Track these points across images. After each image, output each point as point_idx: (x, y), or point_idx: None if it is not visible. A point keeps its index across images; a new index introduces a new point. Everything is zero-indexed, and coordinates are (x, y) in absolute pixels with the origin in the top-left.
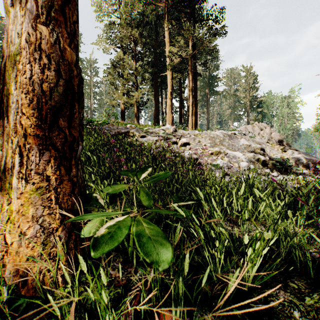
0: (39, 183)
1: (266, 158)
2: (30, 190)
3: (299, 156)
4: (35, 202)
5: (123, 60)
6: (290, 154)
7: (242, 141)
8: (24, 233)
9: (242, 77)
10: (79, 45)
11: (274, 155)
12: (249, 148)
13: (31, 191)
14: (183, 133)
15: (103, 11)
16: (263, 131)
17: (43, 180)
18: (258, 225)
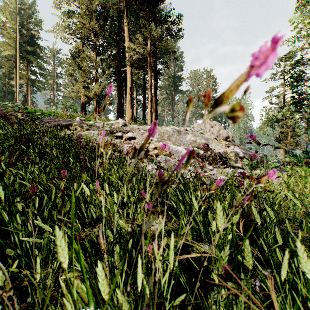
0: None
1: (208, 153)
2: None
3: (239, 151)
4: None
5: (83, 51)
6: (231, 149)
7: (189, 136)
8: None
9: (203, 79)
10: (38, 31)
11: (218, 150)
12: (195, 143)
13: None
14: (133, 128)
15: None
16: (213, 128)
17: None
18: (126, 223)
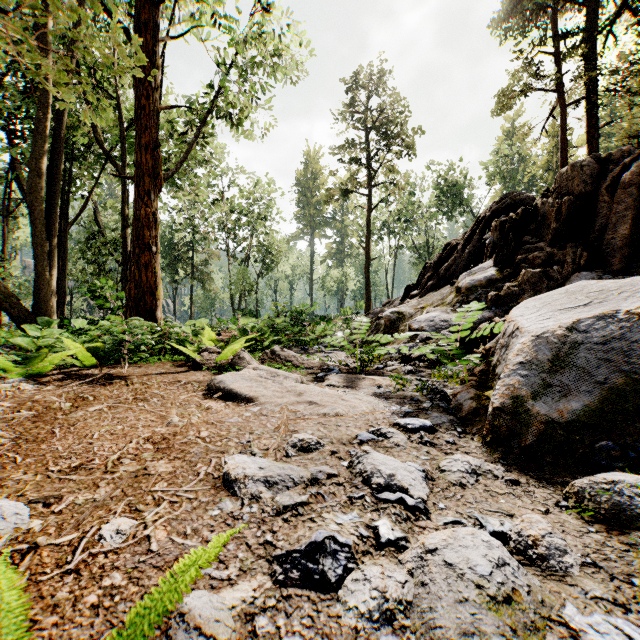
0: None
1: None
2: None
3: None
4: None
5: None
6: None
7: None
8: None
9: None
10: None
11: None
12: None
13: None
14: None
15: None
16: None
17: None
18: None
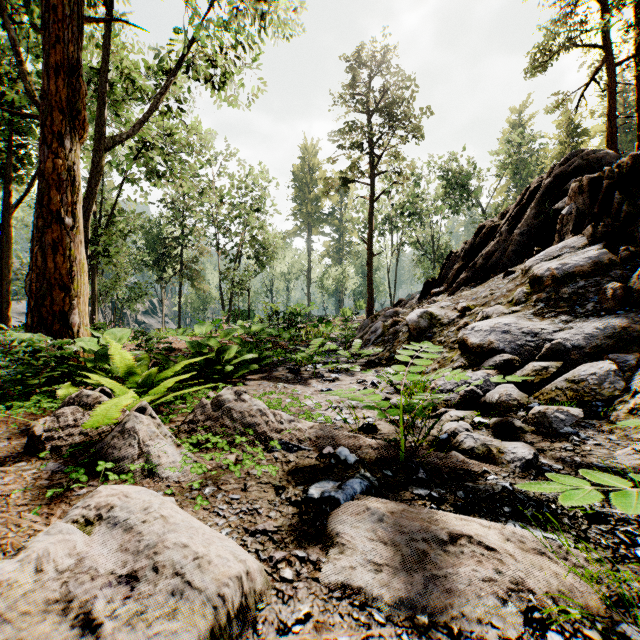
0: None
1: None
2: None
3: None
4: None
5: None
6: None
7: None
8: None
9: None
10: None
11: None
12: None
13: None
14: None
15: None
16: None
17: None
18: None
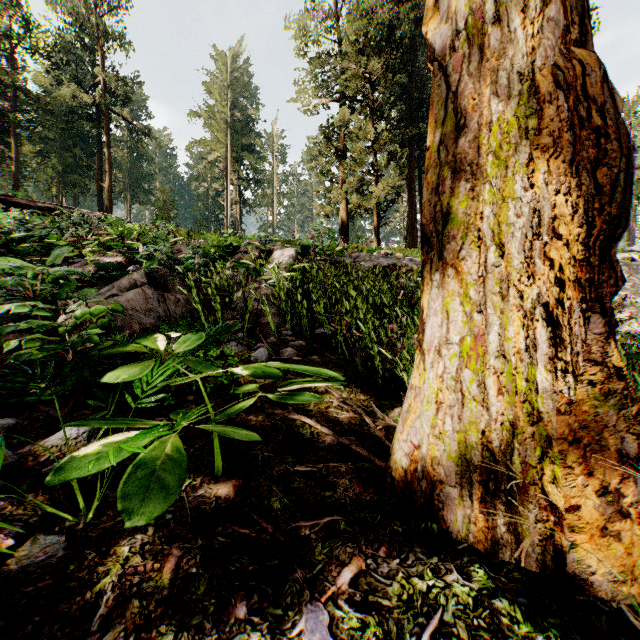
0: (604, 382)
1: None
2: (589, 398)
3: None
4: (612, 424)
5: (348, 123)
6: None
7: None
8: (616, 491)
9: None
10: (257, 108)
11: None
12: None
13: (592, 400)
14: None
15: (308, 36)
16: None
17: (610, 376)
18: None
